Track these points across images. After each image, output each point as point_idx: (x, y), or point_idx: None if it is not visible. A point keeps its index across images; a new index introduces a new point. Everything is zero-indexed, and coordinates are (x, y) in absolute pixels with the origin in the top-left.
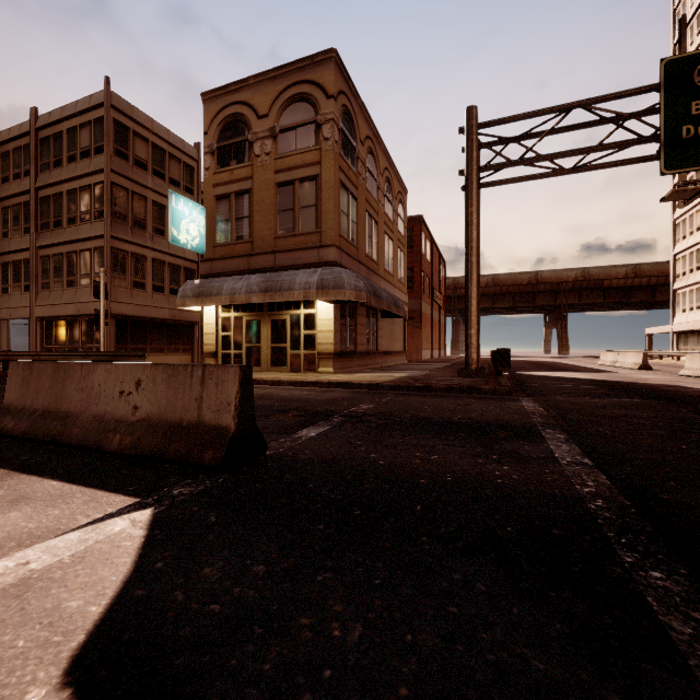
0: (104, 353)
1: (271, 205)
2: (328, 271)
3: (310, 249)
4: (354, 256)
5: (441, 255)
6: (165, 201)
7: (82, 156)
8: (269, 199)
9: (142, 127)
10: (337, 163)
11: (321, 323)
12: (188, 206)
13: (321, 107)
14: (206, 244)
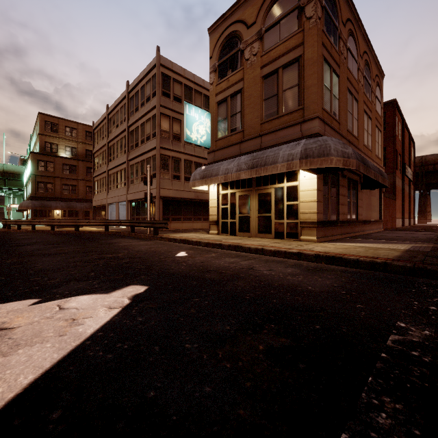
0: (147, 221)
1: (258, 96)
2: (312, 141)
3: (292, 127)
4: (337, 129)
5: (411, 136)
6: None
7: (147, 101)
8: (256, 92)
9: (178, 75)
10: (320, 39)
11: (303, 193)
12: (198, 112)
13: None
14: (211, 140)
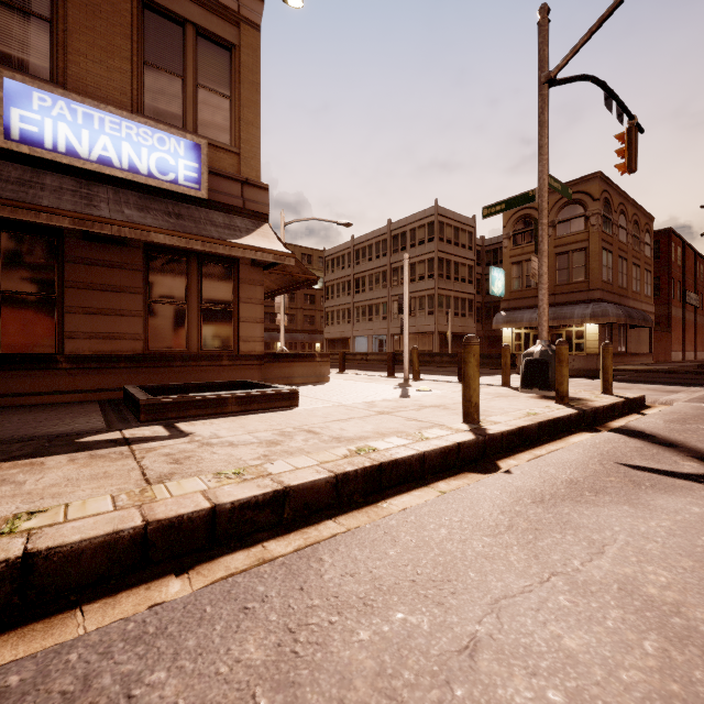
0: None
1: (551, 266)
2: (597, 306)
3: (580, 292)
4: (611, 291)
5: (697, 253)
6: (459, 259)
7: (419, 244)
8: (550, 263)
9: (449, 219)
10: (600, 238)
11: (588, 336)
12: (497, 272)
13: (588, 207)
14: (504, 291)
